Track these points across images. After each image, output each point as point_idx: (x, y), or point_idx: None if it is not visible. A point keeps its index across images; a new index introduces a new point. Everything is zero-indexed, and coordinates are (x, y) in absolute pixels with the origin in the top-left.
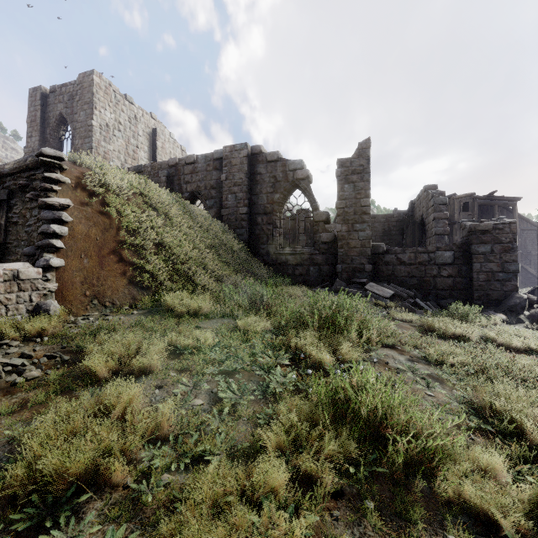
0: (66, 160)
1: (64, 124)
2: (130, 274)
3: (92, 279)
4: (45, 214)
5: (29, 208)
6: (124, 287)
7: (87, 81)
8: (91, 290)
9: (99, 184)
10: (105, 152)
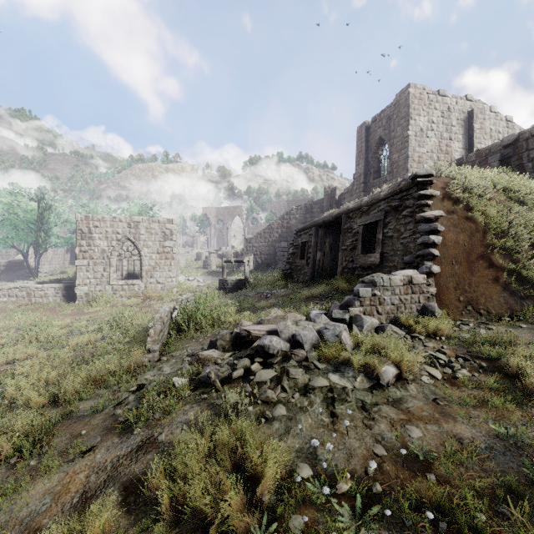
0: (434, 175)
1: (382, 145)
2: (503, 281)
3: (464, 285)
4: (422, 227)
5: (402, 223)
6: (498, 294)
7: (402, 97)
8: (463, 296)
9: (462, 190)
10: (419, 157)
